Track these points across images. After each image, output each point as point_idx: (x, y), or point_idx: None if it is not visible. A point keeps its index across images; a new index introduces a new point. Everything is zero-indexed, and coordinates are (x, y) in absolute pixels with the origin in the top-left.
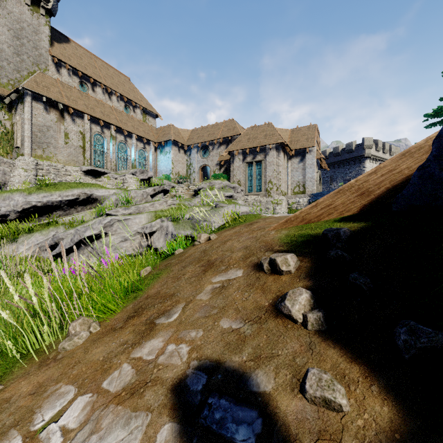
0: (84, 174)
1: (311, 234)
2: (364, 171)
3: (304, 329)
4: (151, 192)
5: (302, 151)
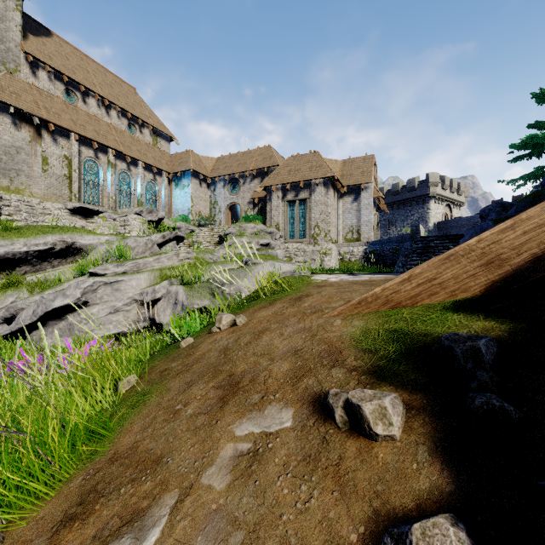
0: (70, 212)
1: (411, 336)
2: (428, 213)
3: None
4: (159, 240)
5: (356, 187)
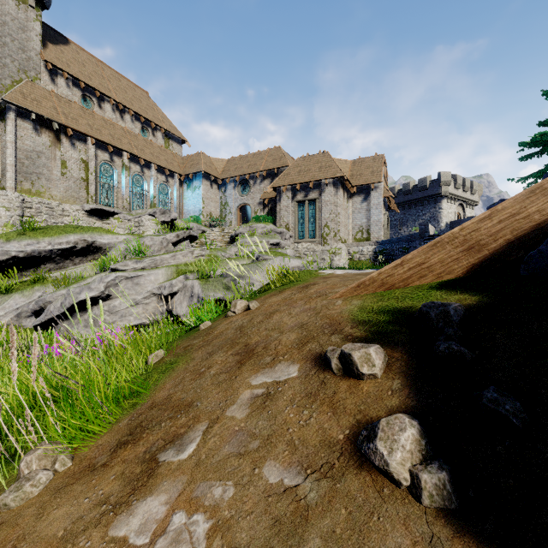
0: (87, 214)
1: (399, 309)
2: (440, 213)
3: (415, 501)
4: (173, 239)
5: (365, 187)
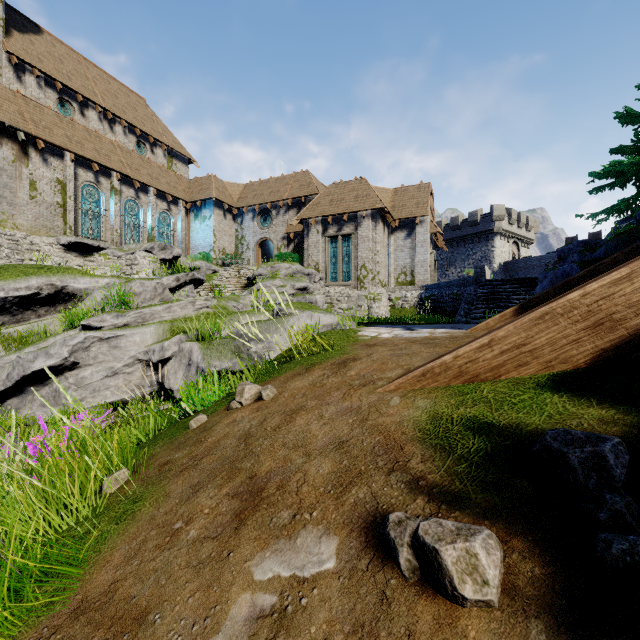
0: (64, 249)
1: (498, 428)
2: (493, 252)
3: None
4: (172, 283)
5: (409, 221)
